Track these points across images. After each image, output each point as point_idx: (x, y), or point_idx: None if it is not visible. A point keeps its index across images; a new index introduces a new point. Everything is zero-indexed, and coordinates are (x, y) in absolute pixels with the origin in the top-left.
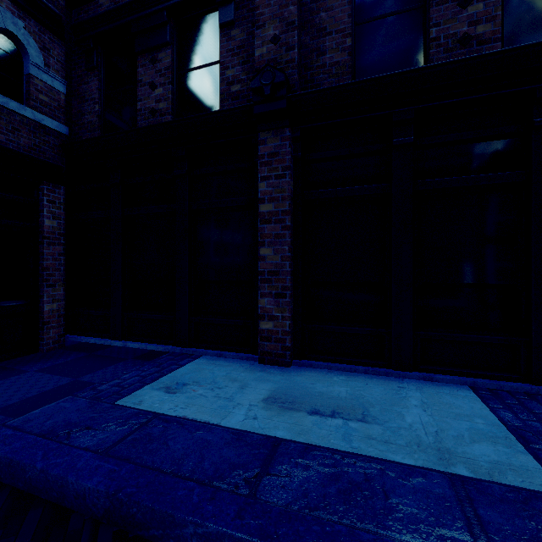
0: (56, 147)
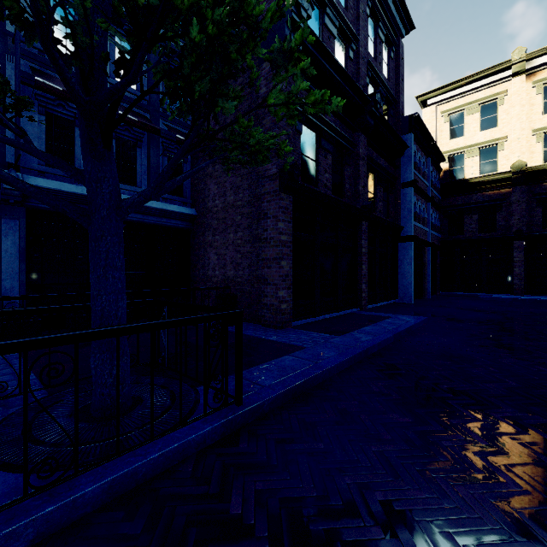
0: (439, 241)
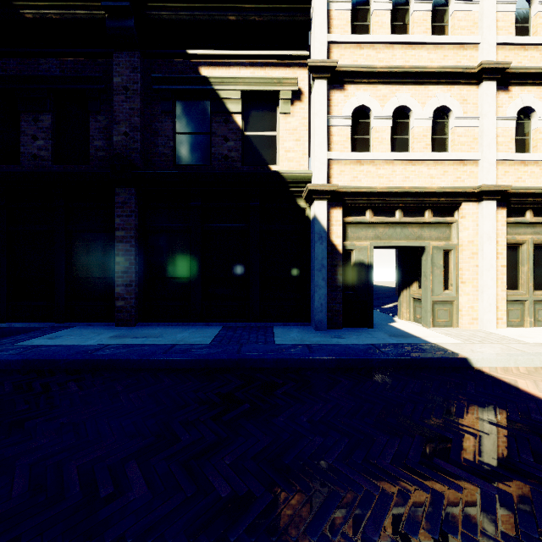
0: None
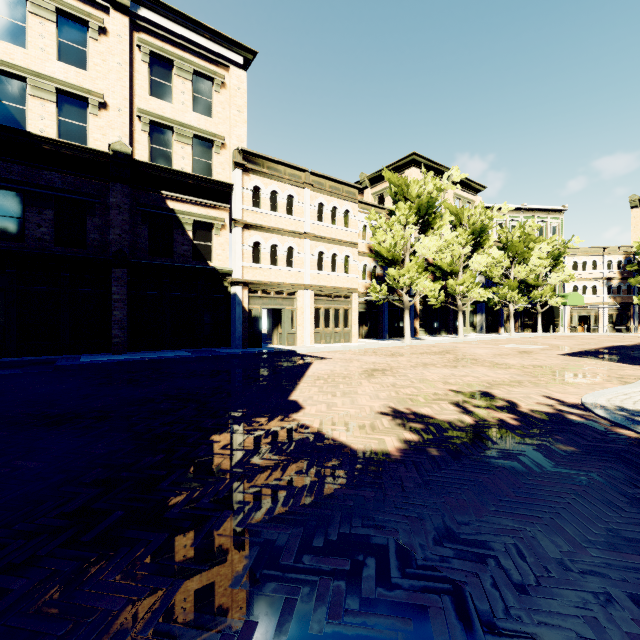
0: None
